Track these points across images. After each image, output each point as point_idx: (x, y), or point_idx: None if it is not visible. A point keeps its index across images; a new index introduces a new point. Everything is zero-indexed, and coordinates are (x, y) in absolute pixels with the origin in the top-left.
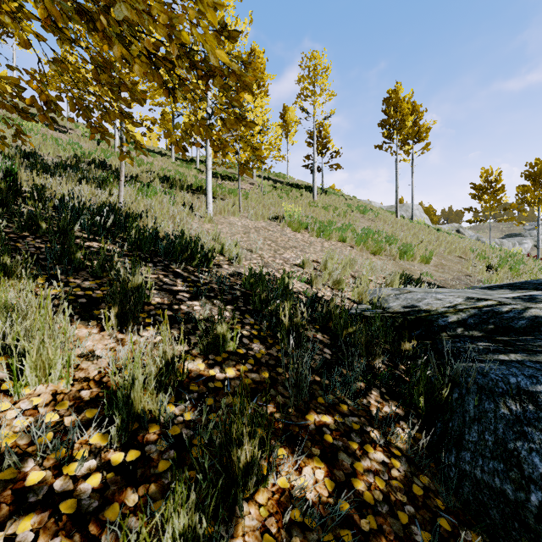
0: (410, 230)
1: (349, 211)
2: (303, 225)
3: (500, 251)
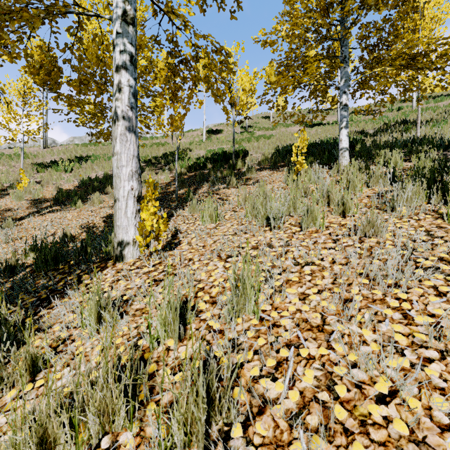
0: None
1: None
2: None
3: None
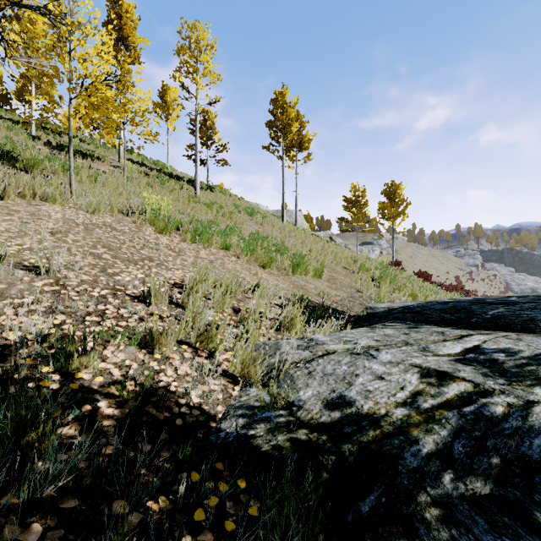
0: (297, 237)
1: (236, 211)
2: (174, 225)
3: (374, 262)
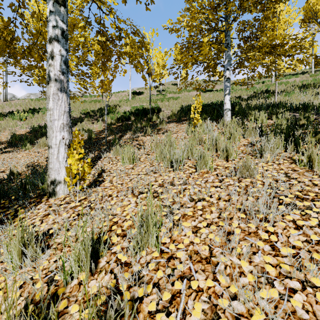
0: None
1: None
2: None
3: None
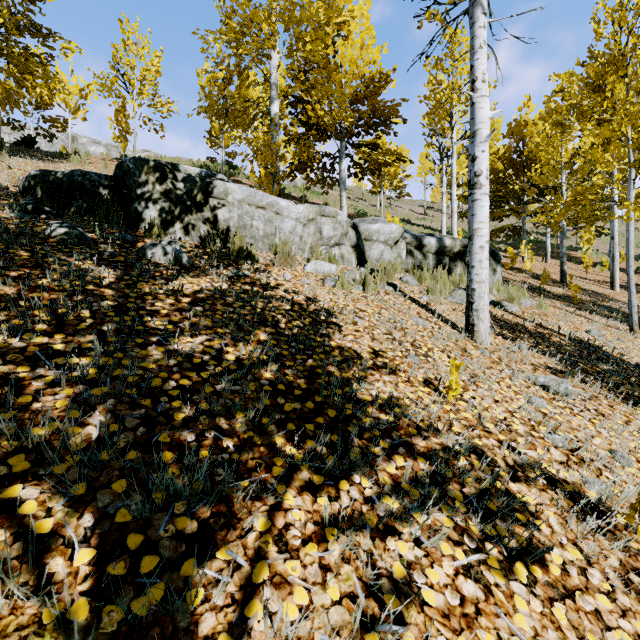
0: None
1: None
2: None
3: None
